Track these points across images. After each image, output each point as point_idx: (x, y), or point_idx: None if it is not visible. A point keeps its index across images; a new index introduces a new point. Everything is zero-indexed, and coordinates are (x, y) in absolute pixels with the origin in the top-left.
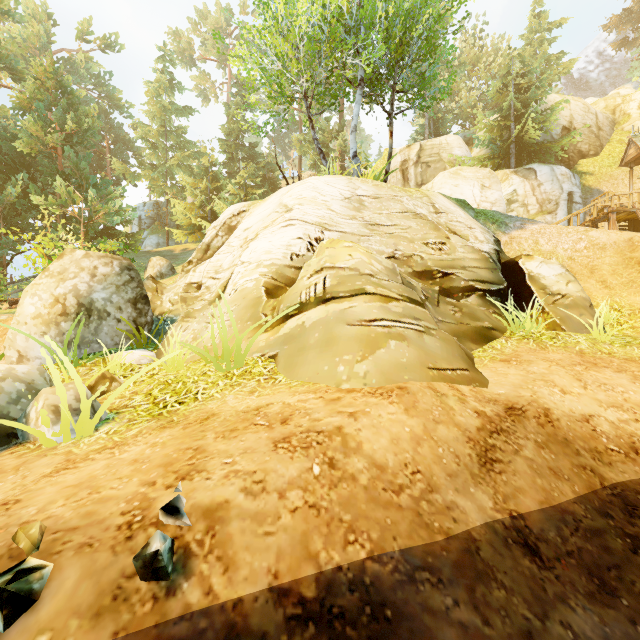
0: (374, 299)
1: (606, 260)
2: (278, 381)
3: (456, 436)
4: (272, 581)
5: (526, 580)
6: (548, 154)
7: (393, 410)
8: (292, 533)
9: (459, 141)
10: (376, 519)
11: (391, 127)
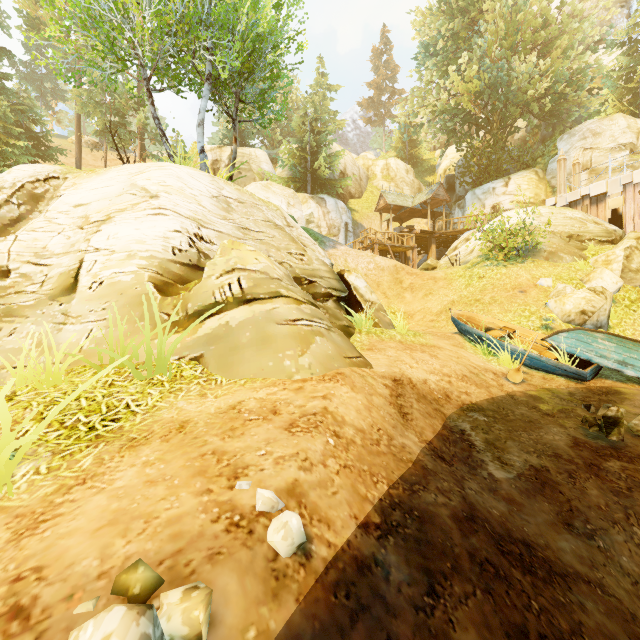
0: (290, 301)
1: (385, 278)
2: (220, 381)
3: (384, 402)
4: (356, 522)
5: (449, 474)
6: (333, 189)
7: (346, 390)
8: (346, 488)
9: (266, 157)
10: (379, 464)
11: (235, 133)
